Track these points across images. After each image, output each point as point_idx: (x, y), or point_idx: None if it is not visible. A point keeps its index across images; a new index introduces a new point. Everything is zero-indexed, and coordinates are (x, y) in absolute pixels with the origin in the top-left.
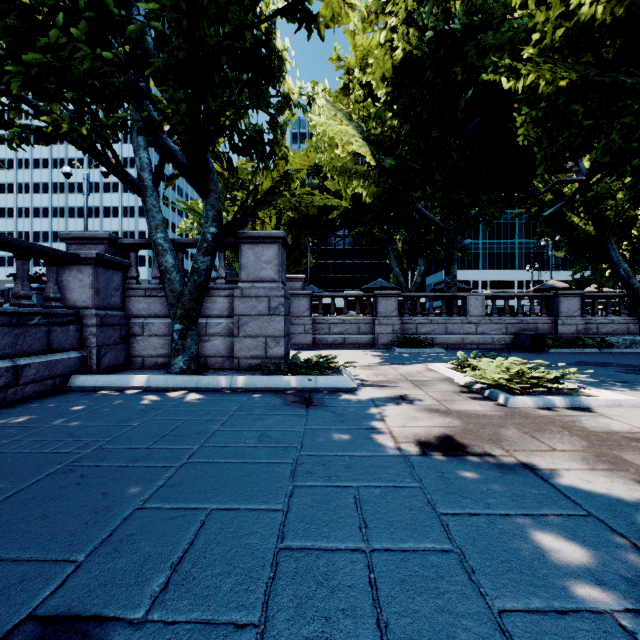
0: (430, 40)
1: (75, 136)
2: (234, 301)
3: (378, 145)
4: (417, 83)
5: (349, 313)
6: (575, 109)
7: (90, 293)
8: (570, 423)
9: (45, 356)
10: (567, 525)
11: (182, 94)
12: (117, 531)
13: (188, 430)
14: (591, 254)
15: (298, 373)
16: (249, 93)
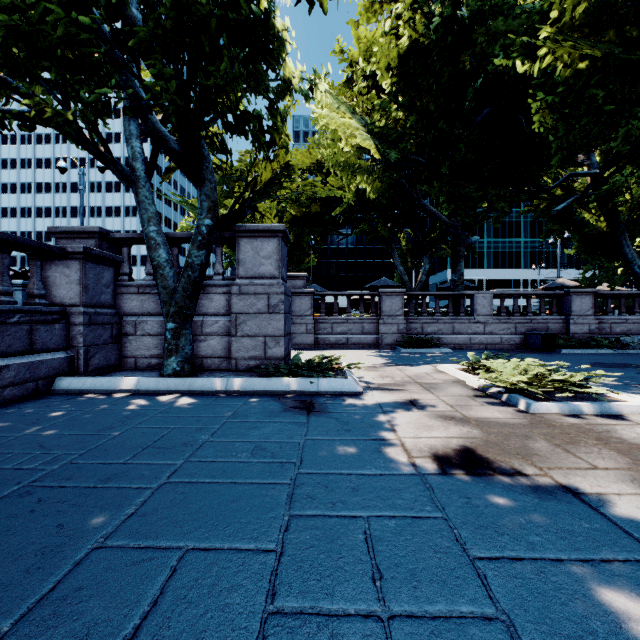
0: (437, 29)
1: (60, 121)
2: (231, 298)
3: (383, 138)
4: (423, 73)
5: (352, 312)
6: (595, 93)
7: (78, 290)
8: (605, 433)
9: (26, 357)
10: (639, 577)
11: (171, 70)
12: (63, 583)
13: (173, 441)
14: (603, 251)
15: (299, 375)
16: (247, 76)
